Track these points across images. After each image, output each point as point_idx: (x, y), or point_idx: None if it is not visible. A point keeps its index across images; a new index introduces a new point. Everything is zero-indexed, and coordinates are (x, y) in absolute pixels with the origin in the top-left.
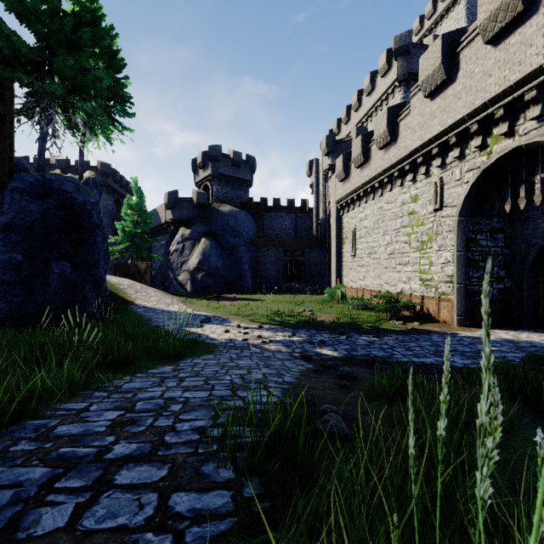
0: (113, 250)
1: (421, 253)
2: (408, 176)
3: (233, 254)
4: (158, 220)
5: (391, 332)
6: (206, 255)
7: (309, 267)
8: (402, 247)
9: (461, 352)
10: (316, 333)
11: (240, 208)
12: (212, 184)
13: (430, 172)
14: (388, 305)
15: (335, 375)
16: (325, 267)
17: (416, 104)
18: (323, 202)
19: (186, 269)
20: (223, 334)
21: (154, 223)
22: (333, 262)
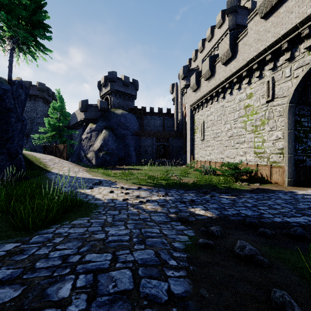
0: (43, 137)
1: (255, 134)
2: (244, 81)
3: (123, 140)
4: (76, 119)
5: (243, 191)
6: (106, 140)
7: (172, 149)
8: (239, 131)
9: None
10: (184, 193)
11: (129, 112)
12: (111, 97)
13: (263, 74)
14: (234, 171)
15: (230, 252)
16: (182, 149)
17: (253, 26)
18: (180, 109)
19: (92, 150)
20: (108, 194)
21: (73, 121)
22: (188, 145)
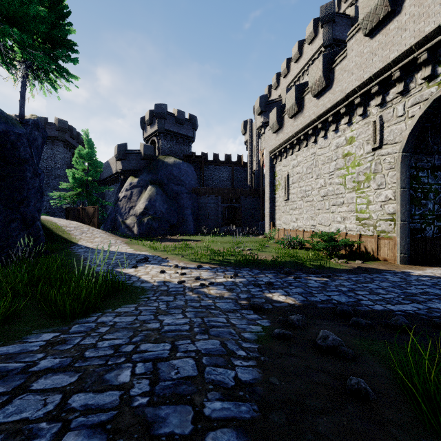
0: (65, 196)
1: (357, 193)
2: (343, 120)
3: (176, 200)
4: (110, 171)
5: (339, 271)
6: (152, 201)
7: (245, 212)
8: (336, 189)
9: (435, 295)
10: (260, 273)
11: (184, 160)
12: (159, 139)
13: (368, 112)
14: (328, 243)
15: (311, 344)
16: (259, 212)
17: (354, 46)
18: (256, 156)
19: (133, 214)
20: (158, 275)
21: (106, 173)
22: (267, 206)
